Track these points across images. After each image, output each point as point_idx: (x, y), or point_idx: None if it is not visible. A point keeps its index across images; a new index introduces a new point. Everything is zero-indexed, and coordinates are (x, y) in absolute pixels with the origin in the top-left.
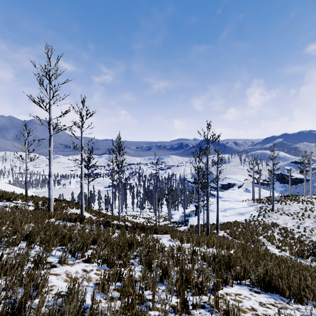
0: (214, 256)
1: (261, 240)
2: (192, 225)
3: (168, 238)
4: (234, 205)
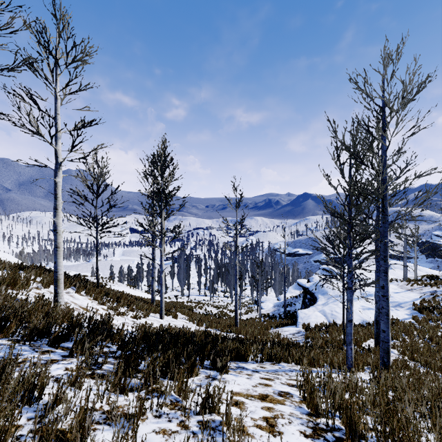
0: None
1: None
2: (310, 327)
3: (303, 416)
4: None
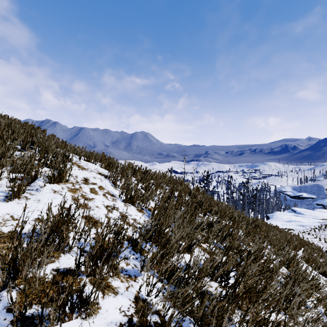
0: None
1: None
2: None
3: None
4: (303, 219)
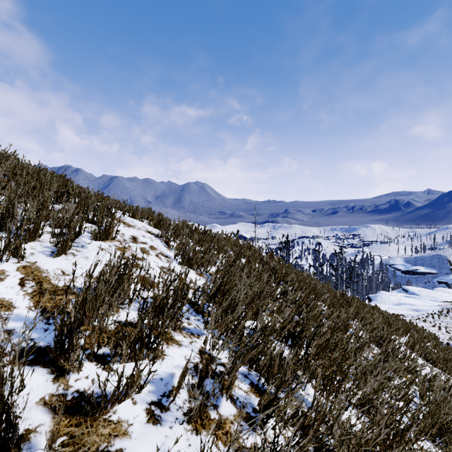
0: None
1: None
2: None
3: None
4: (417, 302)
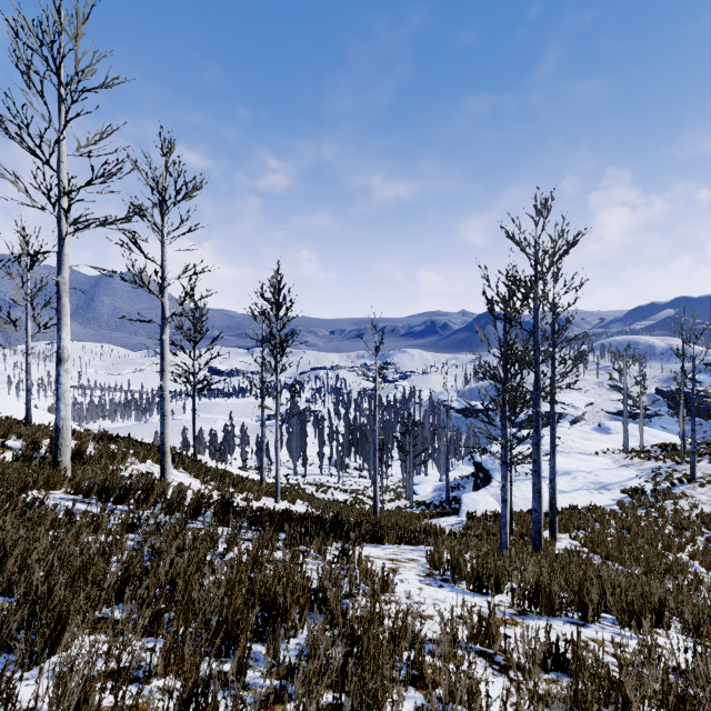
0: (681, 702)
1: (690, 566)
2: (475, 515)
3: (422, 568)
4: (579, 463)
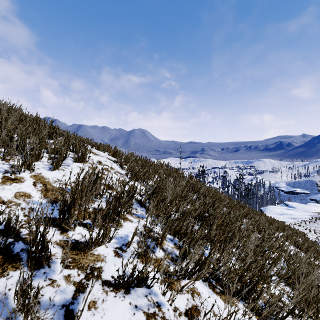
0: None
1: None
2: None
3: None
4: (295, 213)
